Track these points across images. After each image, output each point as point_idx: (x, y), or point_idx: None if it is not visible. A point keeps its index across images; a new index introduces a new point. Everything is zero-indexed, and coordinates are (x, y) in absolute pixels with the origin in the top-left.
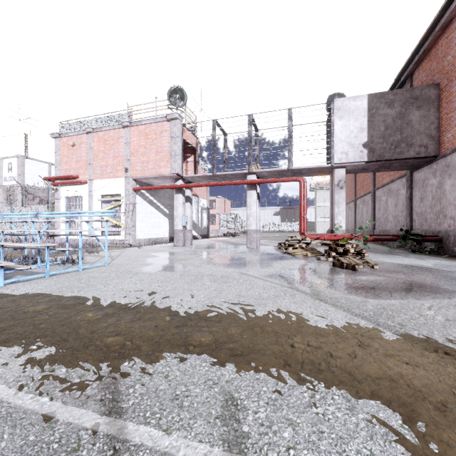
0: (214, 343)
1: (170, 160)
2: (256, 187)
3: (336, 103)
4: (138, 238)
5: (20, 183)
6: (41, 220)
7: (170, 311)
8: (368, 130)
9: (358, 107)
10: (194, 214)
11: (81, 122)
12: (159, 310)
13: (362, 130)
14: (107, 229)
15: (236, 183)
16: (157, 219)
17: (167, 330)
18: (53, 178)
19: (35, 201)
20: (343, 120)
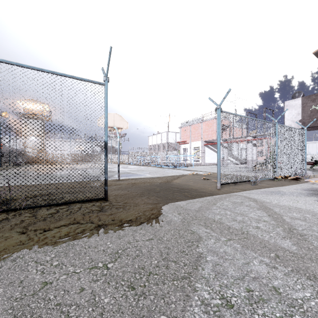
0: (201, 171)
1: (216, 134)
2: (252, 141)
3: (285, 103)
4: (206, 163)
5: (167, 142)
6: (180, 157)
7: (199, 170)
8: (301, 114)
9: (296, 104)
10: (235, 152)
11: (187, 122)
12: (198, 170)
13: (298, 114)
14: (195, 159)
15: (241, 141)
16: (214, 155)
17: (198, 171)
18: (179, 142)
19: (171, 148)
20: (289, 110)
